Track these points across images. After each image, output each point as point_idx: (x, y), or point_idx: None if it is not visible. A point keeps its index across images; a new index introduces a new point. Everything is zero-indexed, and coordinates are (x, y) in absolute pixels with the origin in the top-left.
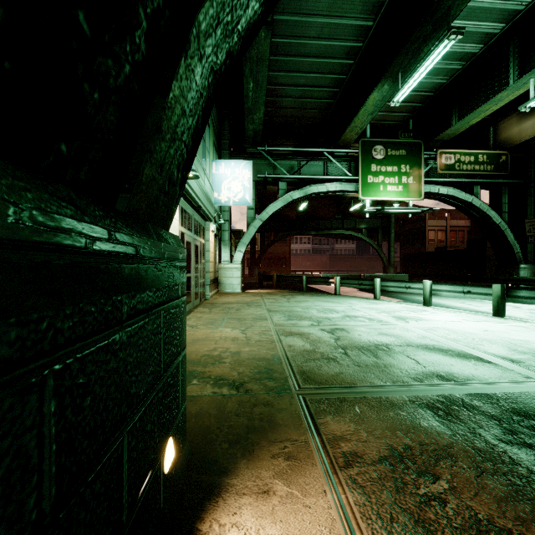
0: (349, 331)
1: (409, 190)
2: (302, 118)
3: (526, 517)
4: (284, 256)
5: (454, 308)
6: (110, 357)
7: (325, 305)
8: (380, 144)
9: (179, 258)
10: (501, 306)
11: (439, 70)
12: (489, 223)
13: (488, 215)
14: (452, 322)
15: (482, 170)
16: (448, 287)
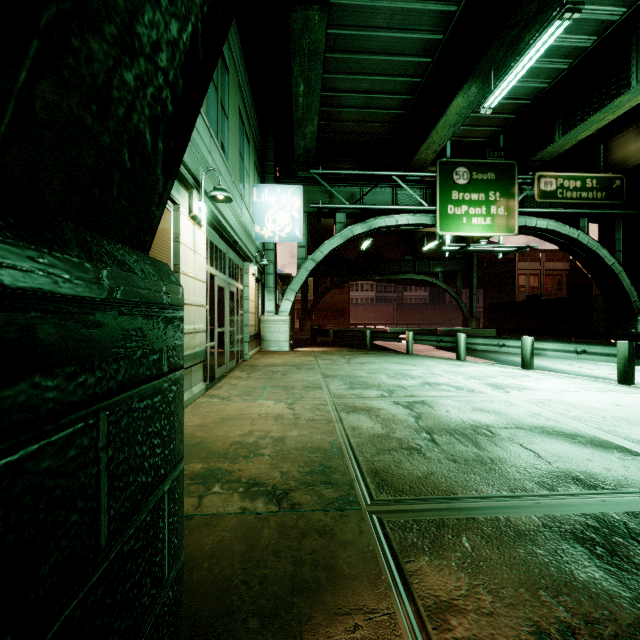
0: (433, 405)
1: (499, 223)
2: (365, 134)
3: None
4: (342, 306)
5: (561, 371)
6: None
7: (396, 368)
8: (463, 165)
9: (162, 302)
10: (630, 370)
11: (539, 71)
12: (599, 265)
13: (598, 254)
14: (567, 392)
15: (591, 199)
16: (555, 346)
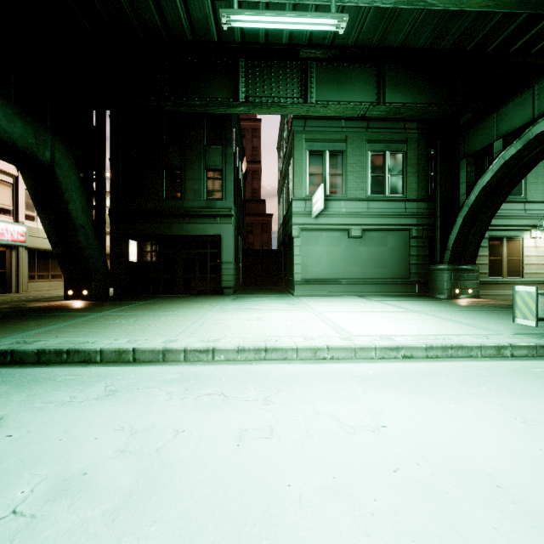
0: None
1: None
2: None
3: (505, 303)
4: None
5: None
6: (457, 275)
7: None
8: None
9: (475, 268)
10: None
11: None
12: None
13: None
14: None
15: None
16: None
